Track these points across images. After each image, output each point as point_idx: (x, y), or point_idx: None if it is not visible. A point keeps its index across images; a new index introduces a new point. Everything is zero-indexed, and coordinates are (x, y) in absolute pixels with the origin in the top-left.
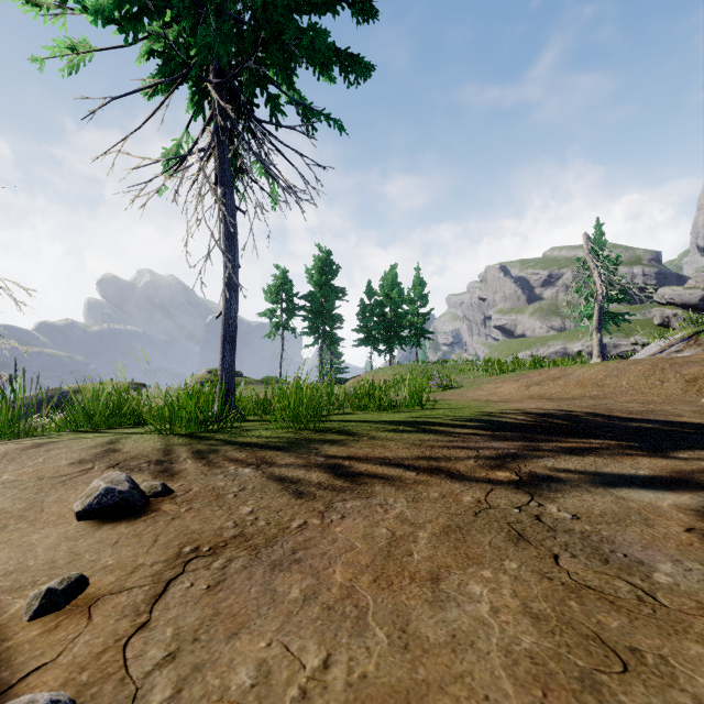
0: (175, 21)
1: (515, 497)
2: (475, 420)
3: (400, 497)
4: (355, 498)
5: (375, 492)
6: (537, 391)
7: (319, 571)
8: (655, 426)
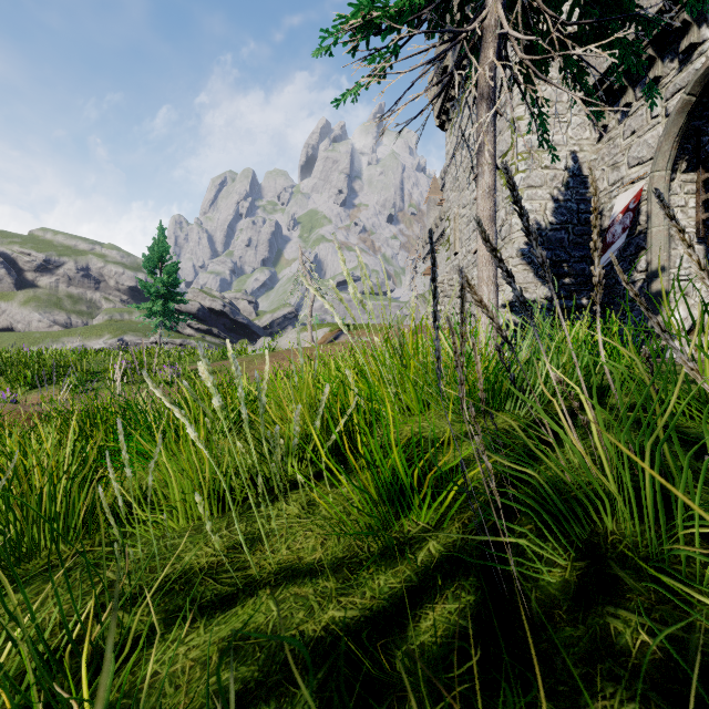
0: None
1: None
2: None
3: None
4: None
5: None
6: None
7: None
8: None
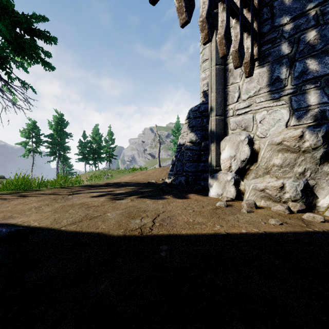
0: None
1: (64, 196)
2: (86, 185)
3: (35, 198)
4: (22, 199)
5: (29, 198)
6: (134, 178)
7: (2, 206)
8: (133, 183)
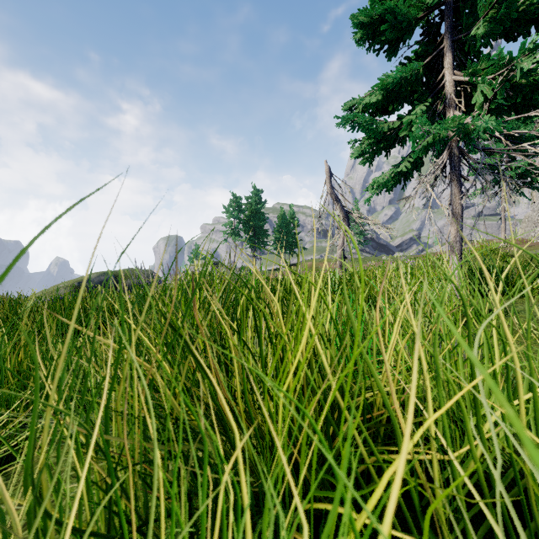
0: (510, 170)
1: None
2: None
3: None
4: None
5: None
6: None
7: None
8: None
